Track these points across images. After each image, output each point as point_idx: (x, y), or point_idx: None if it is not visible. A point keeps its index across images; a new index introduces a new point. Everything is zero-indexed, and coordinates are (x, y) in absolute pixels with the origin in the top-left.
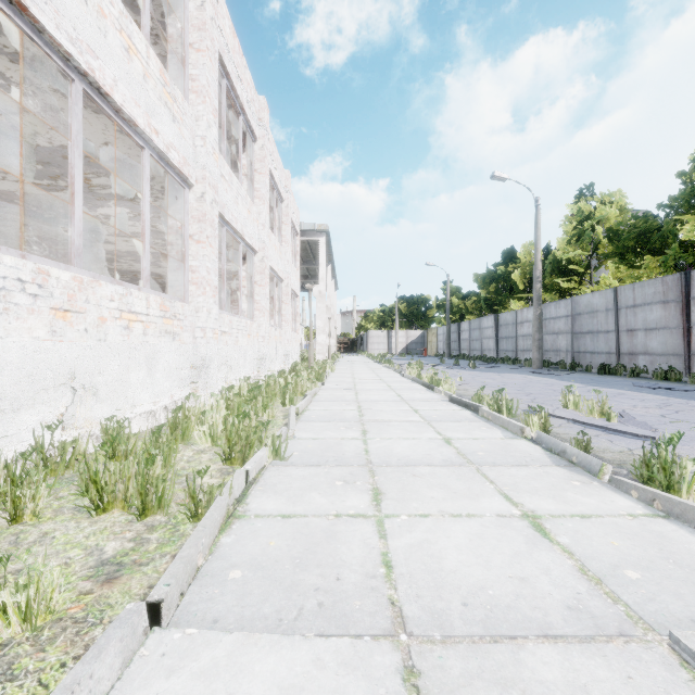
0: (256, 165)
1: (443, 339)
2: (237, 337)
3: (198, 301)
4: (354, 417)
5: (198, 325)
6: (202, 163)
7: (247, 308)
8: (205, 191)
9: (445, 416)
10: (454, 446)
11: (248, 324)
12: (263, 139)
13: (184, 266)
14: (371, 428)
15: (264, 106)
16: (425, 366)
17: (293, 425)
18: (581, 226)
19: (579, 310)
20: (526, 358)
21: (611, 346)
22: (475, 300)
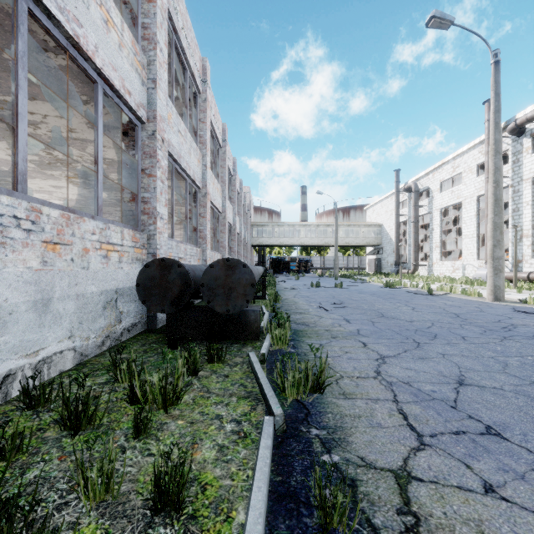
0: None
1: None
2: None
3: None
4: None
5: None
6: None
7: None
8: None
9: None
10: None
11: None
12: None
13: None
14: None
15: None
16: None
17: None
18: None
19: None
20: None
21: None
22: None
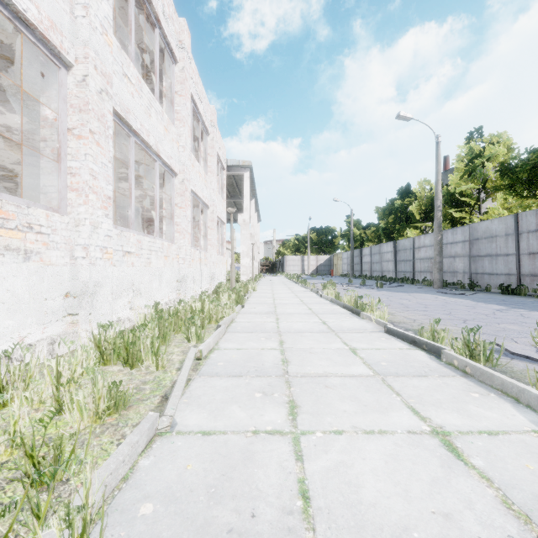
0: (177, 87)
1: (347, 262)
2: (149, 258)
3: (78, 211)
4: (275, 365)
5: (78, 241)
6: (84, 38)
7: (167, 230)
8: (88, 73)
9: (398, 362)
10: (476, 469)
11: (164, 245)
12: (183, 61)
13: (58, 167)
14: (303, 395)
15: (184, 29)
16: (336, 285)
17: (175, 399)
18: (472, 163)
19: (477, 235)
20: (423, 279)
21: (511, 268)
22: (374, 229)
